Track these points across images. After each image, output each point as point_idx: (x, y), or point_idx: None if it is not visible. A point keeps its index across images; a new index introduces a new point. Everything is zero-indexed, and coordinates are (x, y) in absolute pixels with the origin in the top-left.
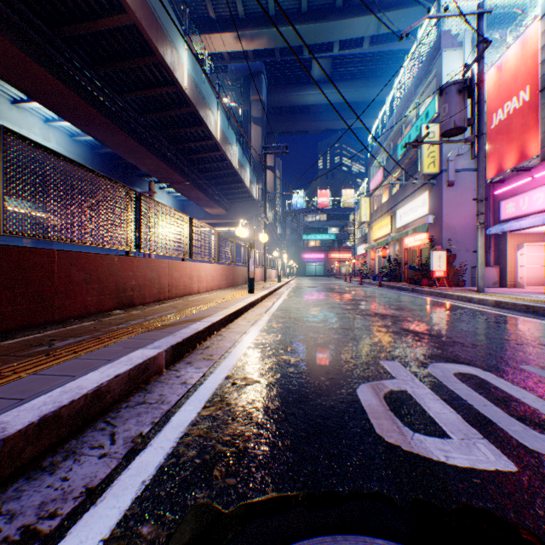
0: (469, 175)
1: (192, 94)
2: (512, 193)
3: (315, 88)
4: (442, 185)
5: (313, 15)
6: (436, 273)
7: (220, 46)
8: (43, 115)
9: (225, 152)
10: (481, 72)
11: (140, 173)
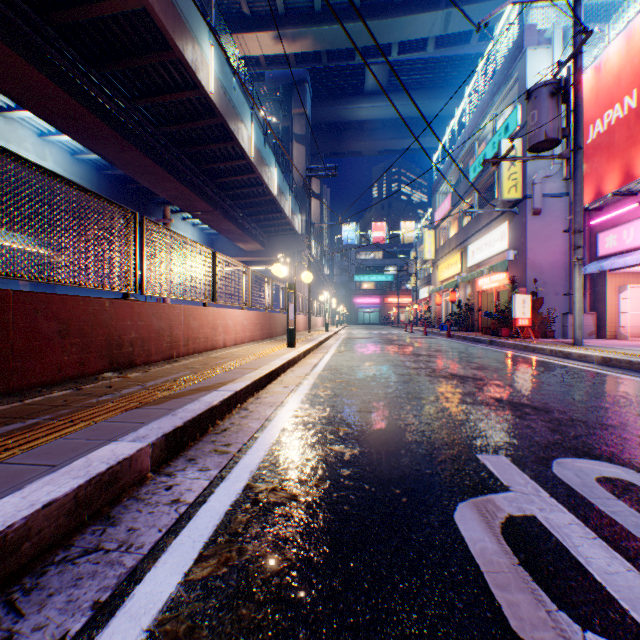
0: (559, 202)
1: (219, 102)
2: (613, 223)
3: (369, 101)
4: (526, 213)
5: (368, 11)
6: (519, 322)
7: (256, 48)
8: (37, 127)
9: (261, 174)
10: (579, 71)
11: (158, 200)
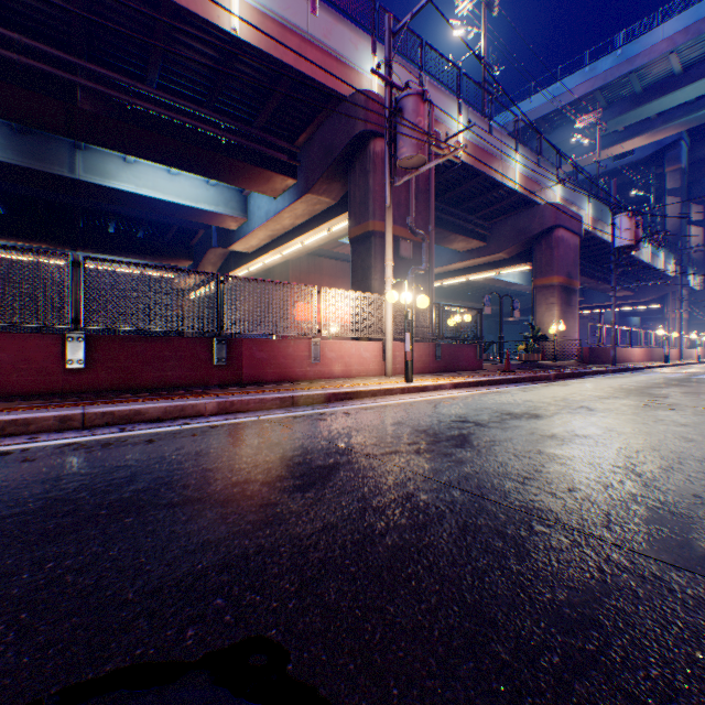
0: None
1: None
2: None
3: None
4: None
5: None
6: None
7: (627, 148)
8: None
9: (636, 257)
10: None
11: None
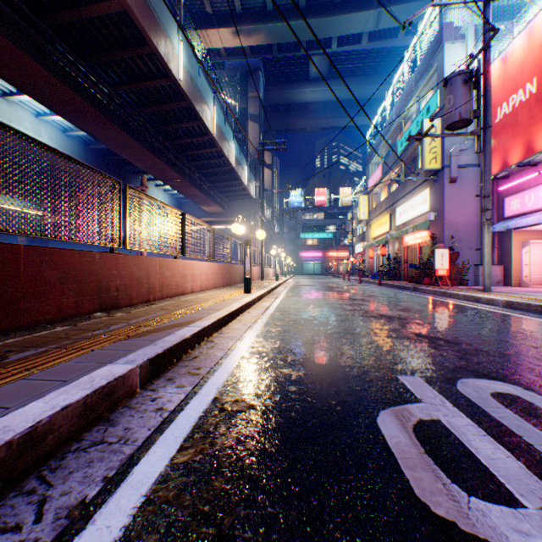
0: (472, 171)
1: (187, 88)
2: (517, 189)
3: (313, 86)
4: (444, 181)
5: (311, 10)
6: (438, 272)
7: (217, 42)
8: (34, 109)
9: (221, 148)
10: (488, 62)
11: (135, 170)
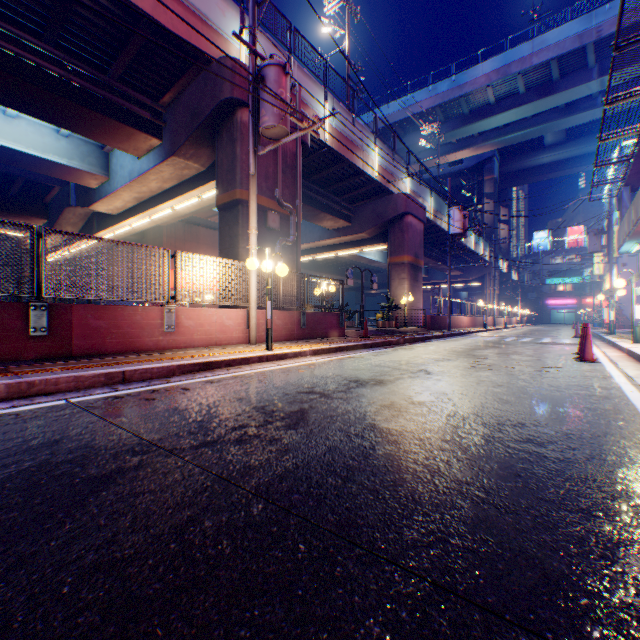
0: None
1: None
2: None
3: (548, 151)
4: (617, 265)
5: (537, 121)
6: (605, 321)
7: (458, 157)
8: None
9: (465, 244)
10: (609, 222)
11: None
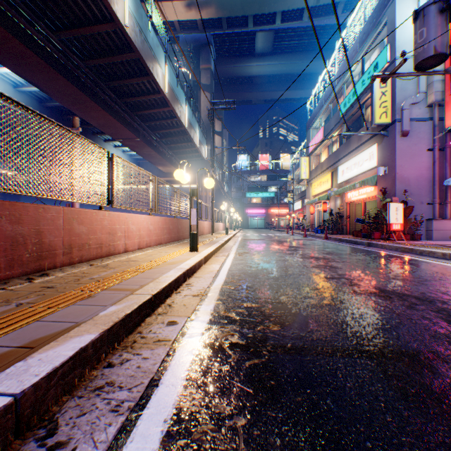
0: (424, 125)
1: (134, 37)
2: None
3: (258, 60)
4: (395, 135)
5: None
6: (393, 226)
7: (172, 14)
8: None
9: (173, 107)
10: None
11: (93, 130)
